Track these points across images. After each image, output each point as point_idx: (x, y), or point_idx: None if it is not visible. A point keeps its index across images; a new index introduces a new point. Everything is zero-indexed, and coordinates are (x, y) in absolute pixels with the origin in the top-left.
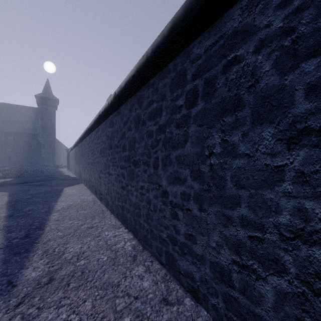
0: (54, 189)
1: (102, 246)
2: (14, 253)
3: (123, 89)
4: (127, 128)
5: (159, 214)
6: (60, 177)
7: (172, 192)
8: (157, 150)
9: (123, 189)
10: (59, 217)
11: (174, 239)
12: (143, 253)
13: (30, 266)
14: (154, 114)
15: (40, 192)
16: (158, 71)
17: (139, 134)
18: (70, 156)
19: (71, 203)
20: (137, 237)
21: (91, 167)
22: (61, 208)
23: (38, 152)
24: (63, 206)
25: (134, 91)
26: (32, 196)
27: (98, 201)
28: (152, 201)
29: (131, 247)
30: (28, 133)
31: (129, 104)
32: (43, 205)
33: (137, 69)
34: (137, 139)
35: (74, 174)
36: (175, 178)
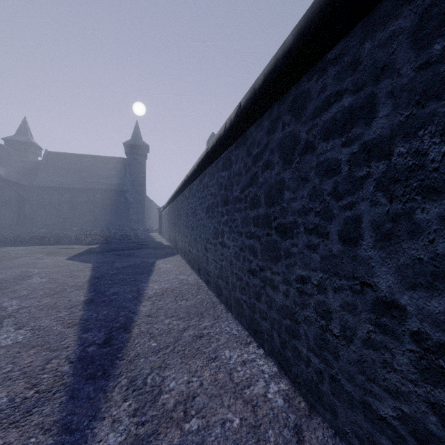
0: (145, 262)
1: (224, 385)
2: (87, 376)
3: (259, 90)
4: (261, 166)
5: (362, 352)
6: (151, 245)
7: (425, 310)
8: (356, 202)
9: (253, 274)
10: (152, 311)
11: (433, 439)
12: (312, 421)
13: (107, 414)
14: (343, 121)
15: (127, 265)
16: (356, 21)
17: (293, 173)
18: (162, 217)
19: (167, 287)
20: (289, 374)
21: (191, 233)
22: (153, 294)
23: (126, 212)
24: (156, 290)
25: (280, 91)
26: (118, 271)
27: (203, 285)
28: (335, 315)
29: (282, 399)
30: (116, 189)
31: (266, 120)
32: (130, 286)
33: (301, 32)
34: (289, 182)
35: (168, 241)
36: (442, 276)
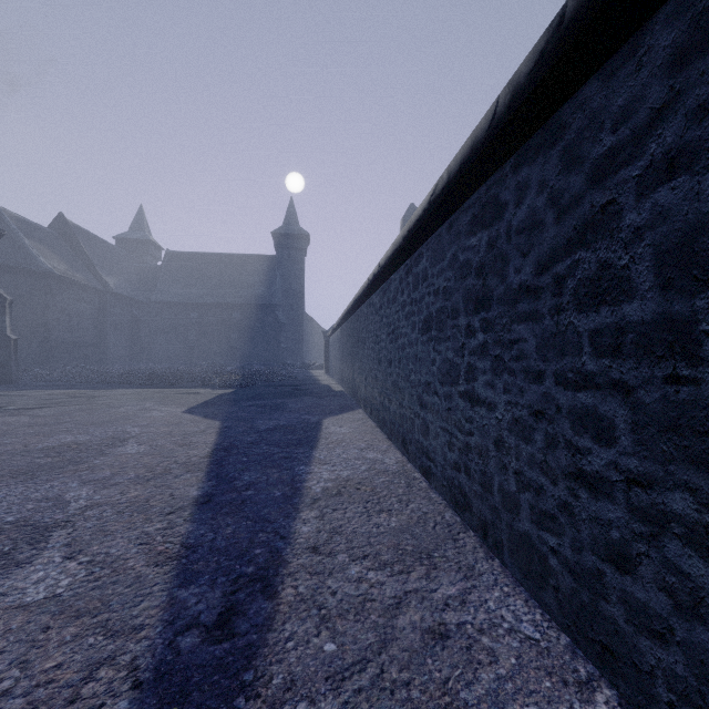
0: (304, 420)
1: None
2: None
3: None
4: (637, 176)
5: None
6: (313, 391)
7: None
8: None
9: (592, 488)
10: (320, 536)
11: None
12: None
13: None
14: None
15: (275, 426)
16: None
17: None
18: (330, 346)
19: (346, 476)
20: None
21: (386, 372)
22: (321, 492)
23: (276, 338)
24: (326, 482)
25: None
26: (260, 437)
27: (417, 476)
28: None
29: None
30: (262, 303)
31: (664, 28)
32: (279, 470)
33: None
34: None
35: (340, 384)
36: None
